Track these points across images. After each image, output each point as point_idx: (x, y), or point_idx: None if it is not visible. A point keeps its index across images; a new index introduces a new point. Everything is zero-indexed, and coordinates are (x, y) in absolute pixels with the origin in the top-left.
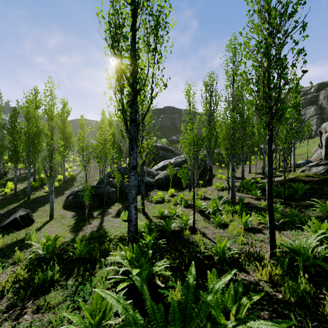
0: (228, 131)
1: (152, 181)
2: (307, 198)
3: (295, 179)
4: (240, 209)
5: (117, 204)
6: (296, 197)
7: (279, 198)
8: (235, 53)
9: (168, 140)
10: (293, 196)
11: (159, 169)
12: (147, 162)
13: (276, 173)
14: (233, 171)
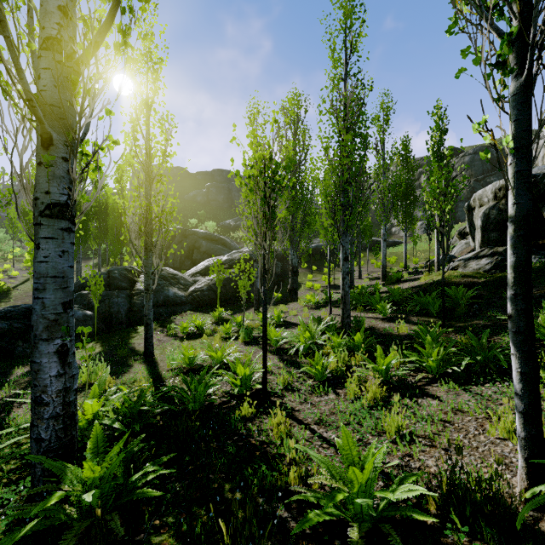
0: (338, 172)
1: (183, 296)
2: (479, 312)
3: (445, 281)
4: (362, 342)
5: (91, 345)
6: (459, 312)
7: (426, 316)
8: (352, 6)
9: (219, 226)
10: (450, 311)
11: (198, 274)
12: (178, 263)
13: (405, 276)
14: (347, 262)
